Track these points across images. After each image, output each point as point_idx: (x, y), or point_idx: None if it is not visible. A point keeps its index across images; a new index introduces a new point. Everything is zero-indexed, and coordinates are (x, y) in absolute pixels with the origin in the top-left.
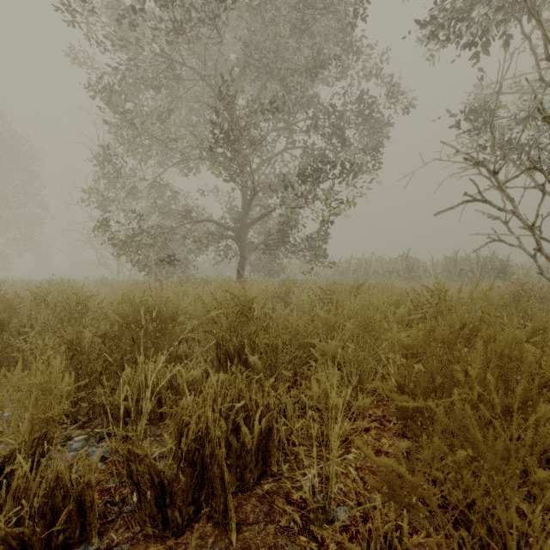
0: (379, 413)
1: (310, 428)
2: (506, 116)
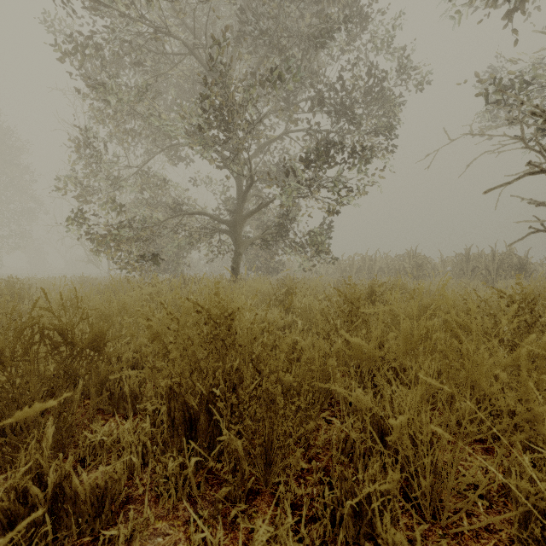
0: None
1: None
2: (545, 86)
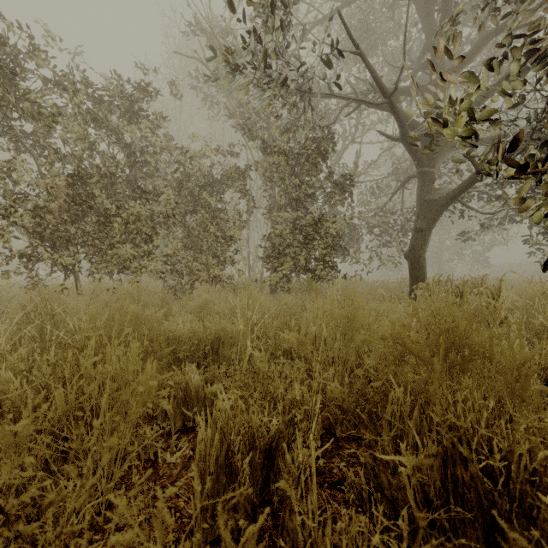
0: None
1: None
2: None
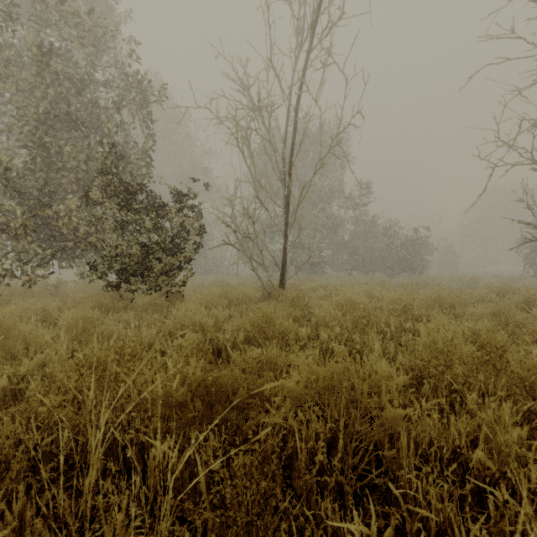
0: None
1: None
2: None
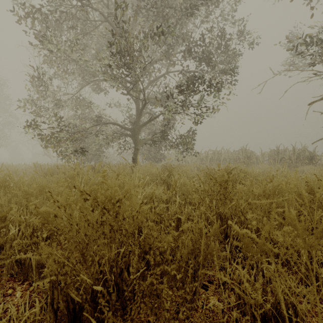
0: None
1: None
2: None
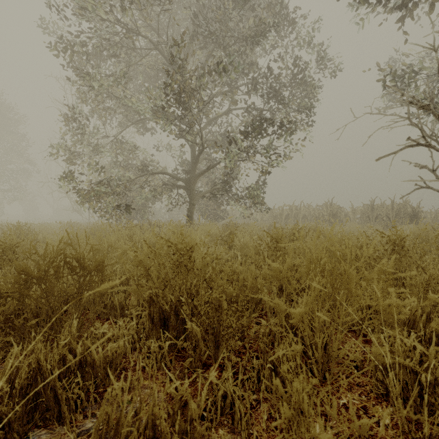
0: (356, 403)
1: (268, 437)
2: (428, 76)
